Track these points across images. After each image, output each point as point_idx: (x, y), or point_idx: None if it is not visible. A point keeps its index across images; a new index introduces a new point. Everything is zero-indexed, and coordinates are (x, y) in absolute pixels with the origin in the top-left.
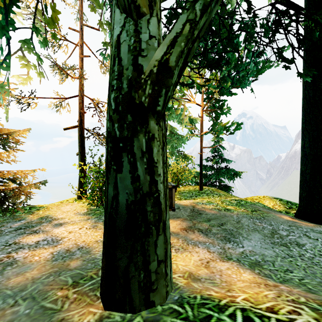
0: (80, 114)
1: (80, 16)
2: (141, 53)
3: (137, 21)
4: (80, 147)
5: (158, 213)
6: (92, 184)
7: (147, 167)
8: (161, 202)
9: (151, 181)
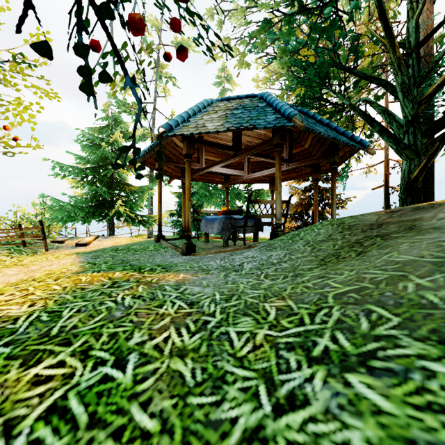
0: (385, 176)
1: (385, 97)
2: (410, 173)
3: (410, 161)
4: (385, 202)
5: None
6: None
7: None
8: None
9: None
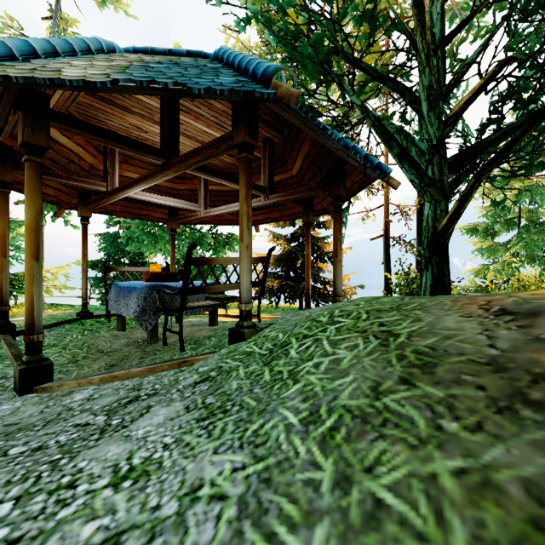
0: (386, 223)
1: None
2: (436, 221)
3: (435, 204)
4: (385, 256)
5: (445, 290)
6: (402, 289)
7: (439, 269)
8: (447, 286)
9: (441, 276)
